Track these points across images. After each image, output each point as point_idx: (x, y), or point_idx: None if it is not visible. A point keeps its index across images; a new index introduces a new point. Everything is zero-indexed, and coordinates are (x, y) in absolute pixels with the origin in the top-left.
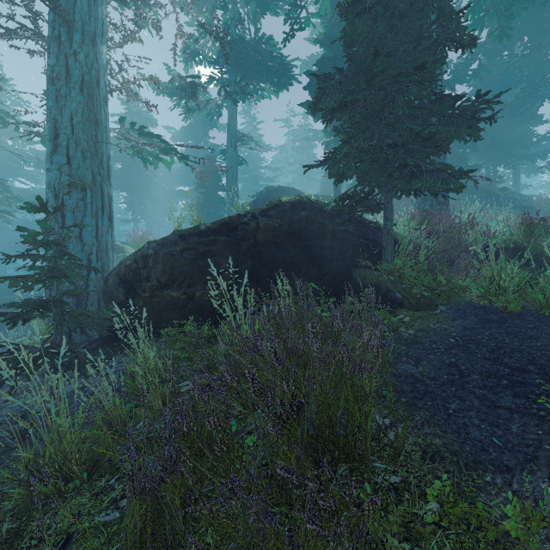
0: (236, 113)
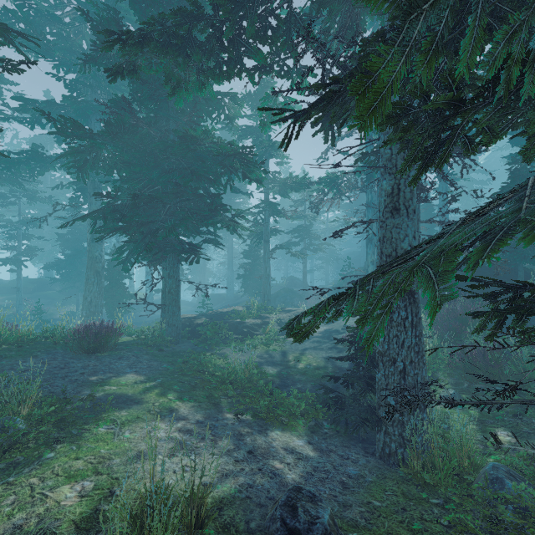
0: (447, 166)
